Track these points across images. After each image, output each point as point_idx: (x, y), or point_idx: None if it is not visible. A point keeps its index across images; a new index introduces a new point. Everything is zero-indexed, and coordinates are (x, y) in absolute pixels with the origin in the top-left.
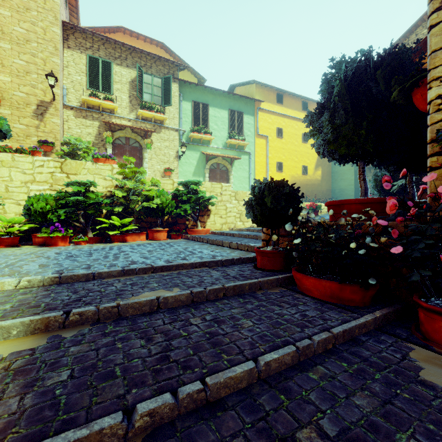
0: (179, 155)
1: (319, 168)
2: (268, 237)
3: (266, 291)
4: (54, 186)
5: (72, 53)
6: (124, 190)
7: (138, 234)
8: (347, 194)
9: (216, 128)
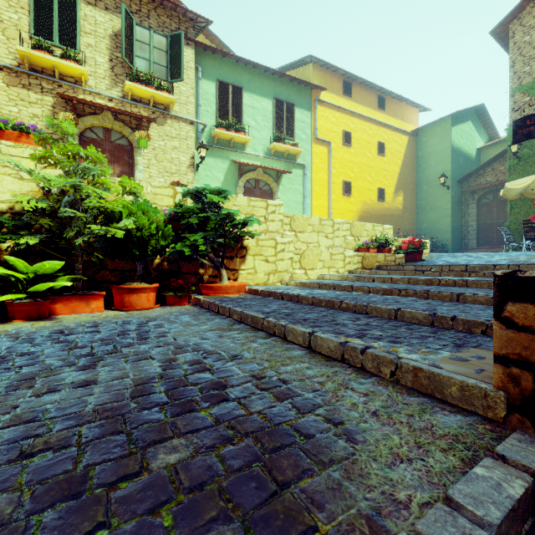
0: (197, 163)
1: (400, 193)
2: None
3: None
4: None
5: None
6: (52, 199)
7: (84, 297)
8: (440, 229)
9: (254, 125)
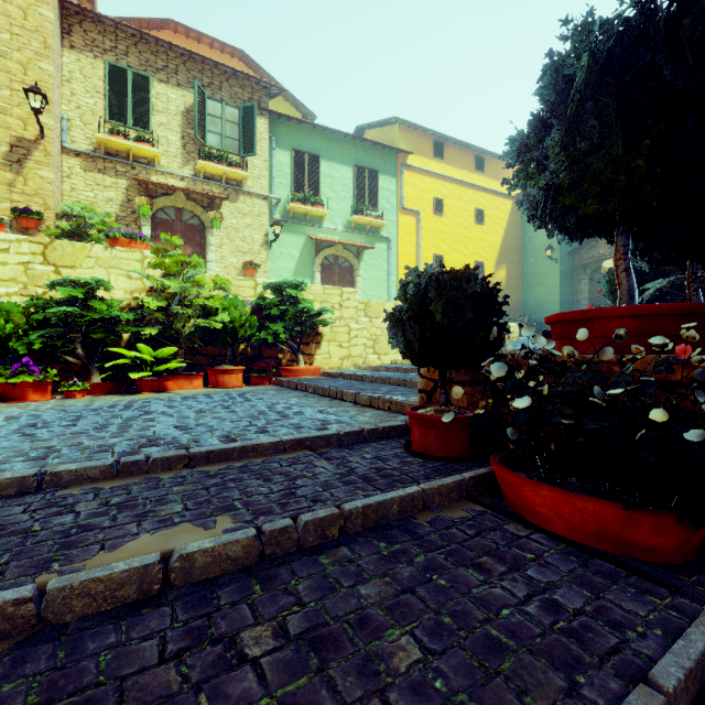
0: (270, 240)
1: (502, 266)
2: (430, 386)
3: (438, 515)
4: (31, 288)
5: (79, 57)
6: (163, 297)
7: (189, 377)
8: (548, 309)
9: (333, 196)
